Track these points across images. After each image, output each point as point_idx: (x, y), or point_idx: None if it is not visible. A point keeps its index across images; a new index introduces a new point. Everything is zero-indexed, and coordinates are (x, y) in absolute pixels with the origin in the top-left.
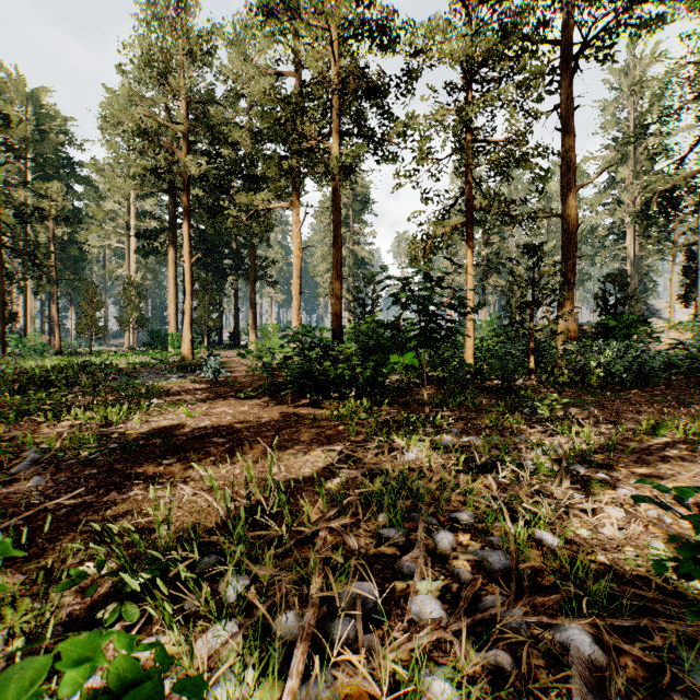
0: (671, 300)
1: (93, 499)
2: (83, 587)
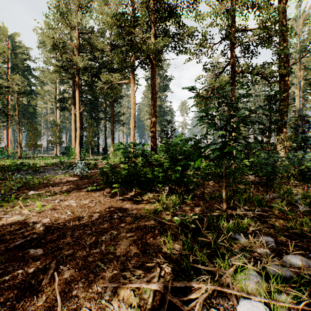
0: None
1: None
2: None
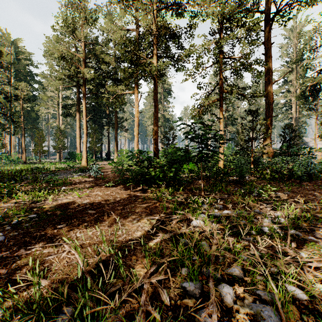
0: (315, 137)
1: (8, 254)
2: None
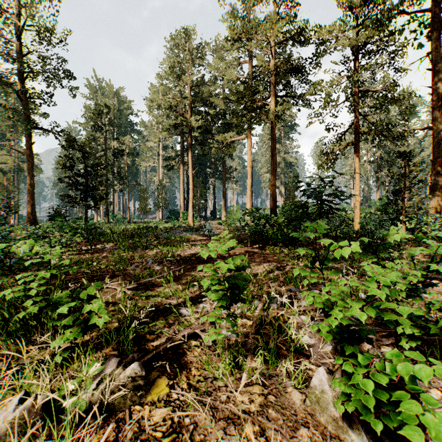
0: None
1: (180, 273)
2: (191, 292)
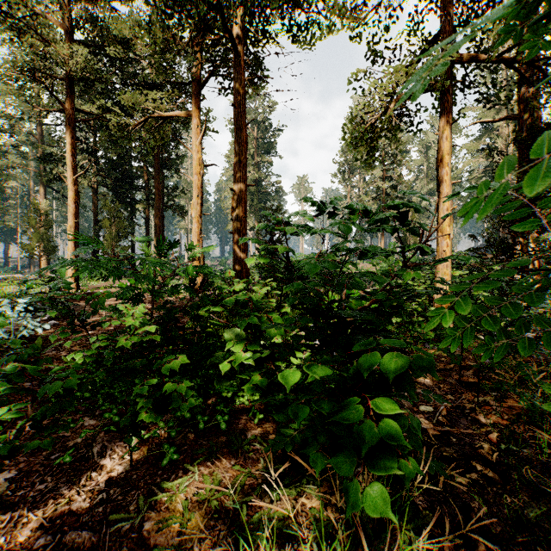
0: None
1: None
2: None
